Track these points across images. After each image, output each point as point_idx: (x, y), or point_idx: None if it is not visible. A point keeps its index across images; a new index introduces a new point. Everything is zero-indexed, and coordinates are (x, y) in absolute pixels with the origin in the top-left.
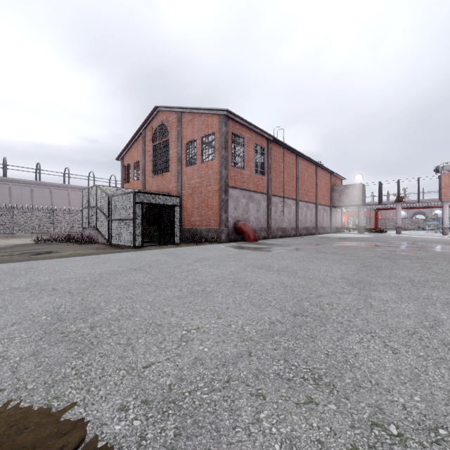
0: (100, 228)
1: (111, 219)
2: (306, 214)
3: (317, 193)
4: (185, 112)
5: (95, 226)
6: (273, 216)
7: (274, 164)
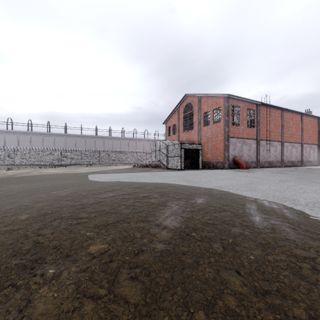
0: (162, 161)
1: (168, 156)
2: (291, 151)
3: (302, 135)
4: (203, 96)
5: (159, 160)
6: (261, 153)
7: (262, 119)
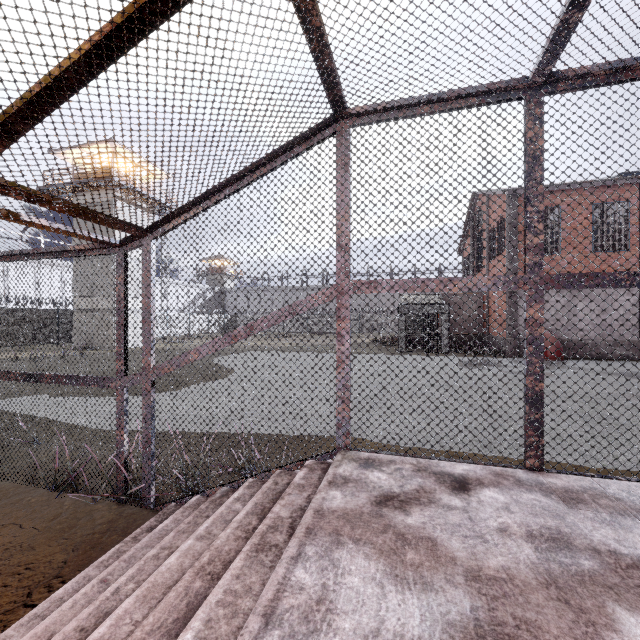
0: None
1: None
2: None
3: None
4: (490, 194)
5: None
6: None
7: None
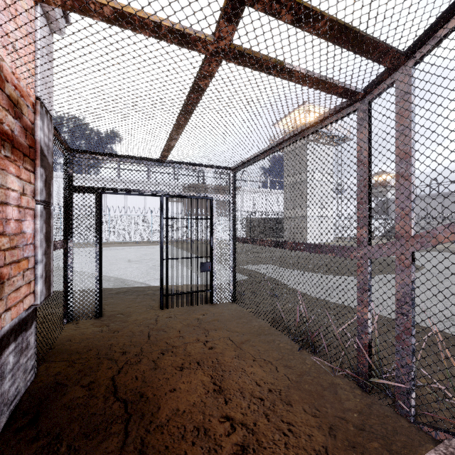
0: None
1: None
2: None
3: None
4: None
5: None
6: None
7: None
